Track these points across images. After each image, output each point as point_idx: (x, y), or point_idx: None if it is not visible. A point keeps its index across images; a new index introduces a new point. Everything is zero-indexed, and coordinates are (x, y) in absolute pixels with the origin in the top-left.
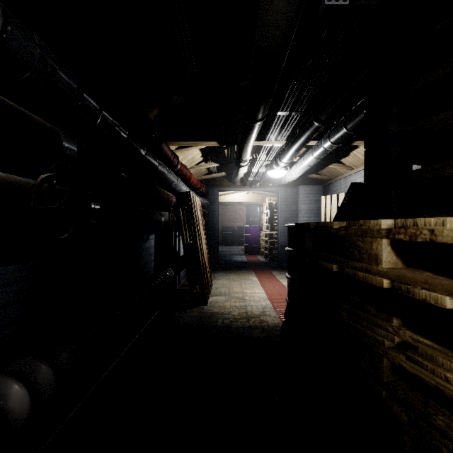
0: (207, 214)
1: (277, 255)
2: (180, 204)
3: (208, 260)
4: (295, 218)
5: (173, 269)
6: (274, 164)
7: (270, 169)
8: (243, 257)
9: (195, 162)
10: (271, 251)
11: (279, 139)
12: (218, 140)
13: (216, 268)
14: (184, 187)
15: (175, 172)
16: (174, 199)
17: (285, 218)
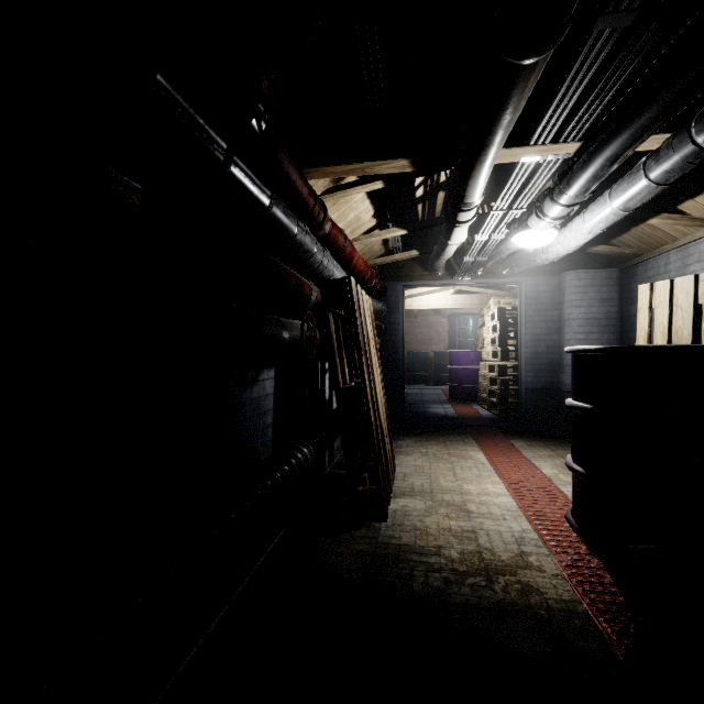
0: (382, 330)
1: (514, 405)
2: (329, 304)
3: (387, 419)
4: (555, 335)
5: (313, 443)
6: (535, 214)
7: (519, 230)
8: (448, 408)
9: (360, 228)
10: (503, 399)
11: (565, 139)
12: (412, 155)
13: (401, 429)
14: (339, 272)
15: (320, 240)
16: (316, 292)
17: (535, 335)
